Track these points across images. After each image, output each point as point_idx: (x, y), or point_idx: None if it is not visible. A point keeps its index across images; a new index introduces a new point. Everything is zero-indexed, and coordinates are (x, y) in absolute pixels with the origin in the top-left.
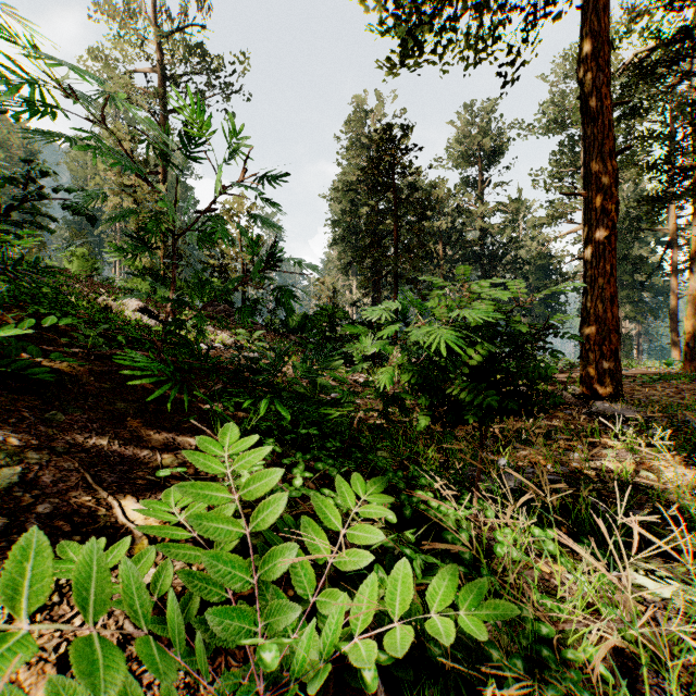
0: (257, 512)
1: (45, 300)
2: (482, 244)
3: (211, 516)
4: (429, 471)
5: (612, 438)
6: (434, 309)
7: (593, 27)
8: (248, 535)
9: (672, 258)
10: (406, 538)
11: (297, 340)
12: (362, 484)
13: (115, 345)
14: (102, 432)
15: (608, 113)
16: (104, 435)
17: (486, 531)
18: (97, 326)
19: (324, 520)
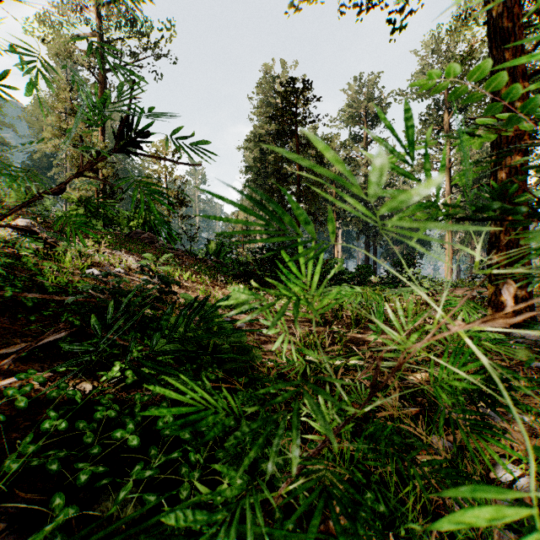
0: None
1: None
2: (366, 187)
3: None
4: None
5: None
6: None
7: None
8: None
9: None
10: None
11: (213, 264)
12: None
13: None
14: None
15: (519, 35)
16: None
17: None
18: None
19: None
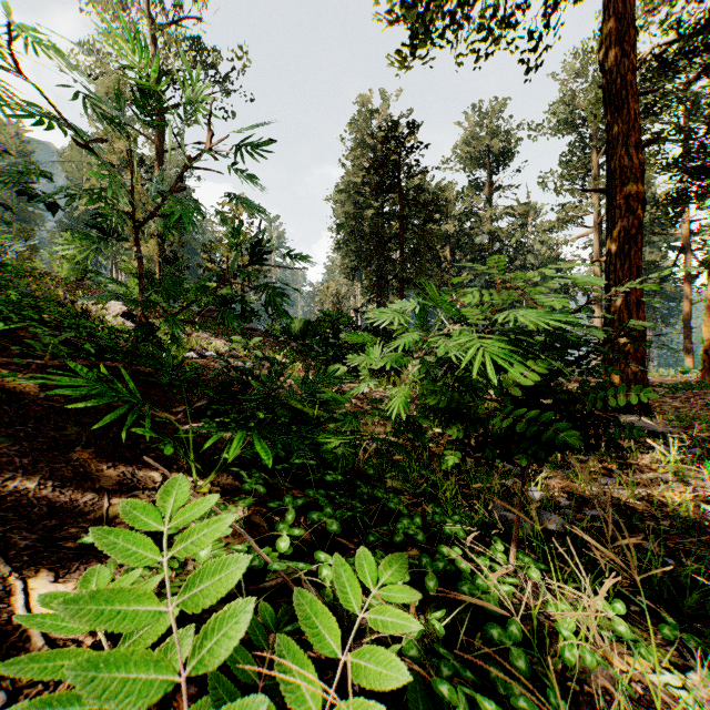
0: (201, 637)
1: (4, 303)
2: (490, 248)
3: (117, 656)
4: (453, 514)
5: (652, 460)
6: (462, 311)
7: (617, 9)
8: (183, 683)
9: (685, 263)
10: (432, 630)
11: (299, 348)
12: (372, 567)
13: (84, 354)
14: (34, 469)
15: (634, 102)
16: (36, 474)
17: (537, 609)
18: (63, 333)
19: (313, 639)
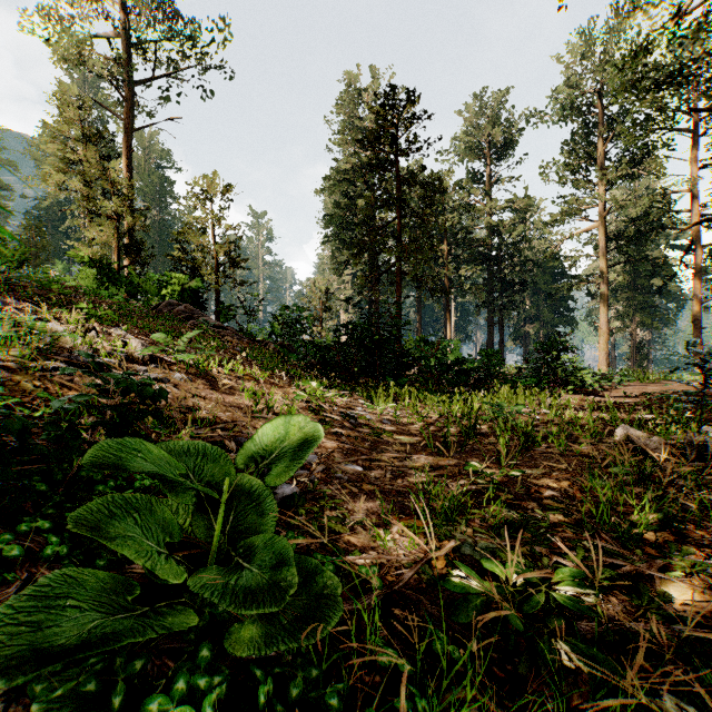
0: None
1: None
2: (489, 243)
3: None
4: None
5: None
6: None
7: None
8: None
9: (695, 259)
10: None
11: (277, 349)
12: None
13: None
14: None
15: None
16: None
17: None
18: None
19: None
